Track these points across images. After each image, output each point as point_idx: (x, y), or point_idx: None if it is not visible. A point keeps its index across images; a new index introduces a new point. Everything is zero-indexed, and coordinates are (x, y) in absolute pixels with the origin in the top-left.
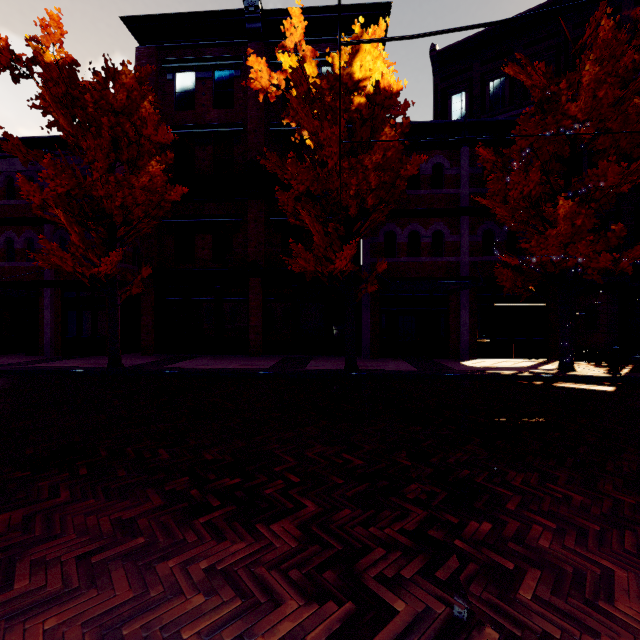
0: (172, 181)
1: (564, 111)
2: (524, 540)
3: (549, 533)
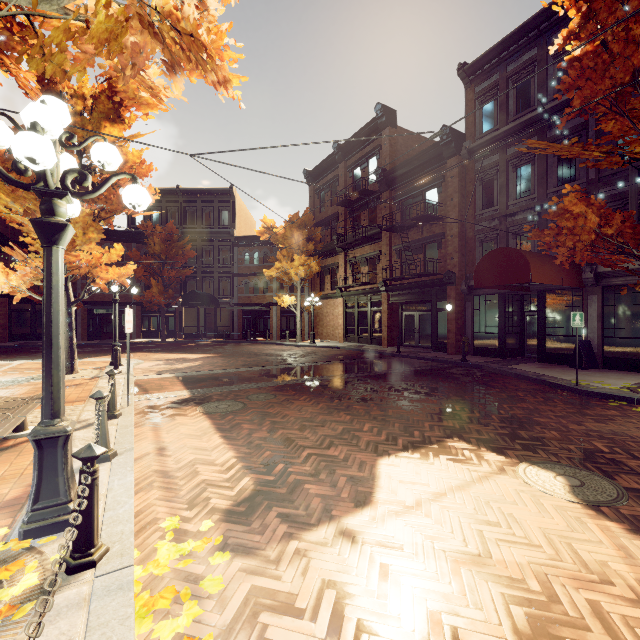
0: None
1: (154, 248)
2: None
3: None
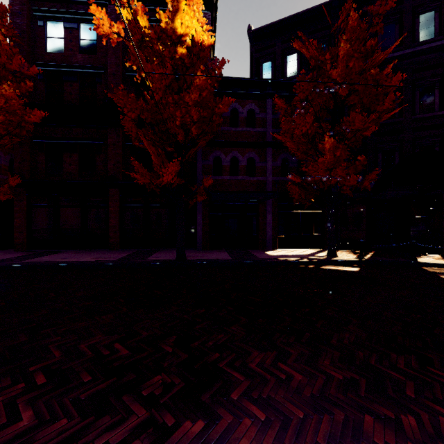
0: (42, 108)
1: (329, 75)
2: (226, 442)
3: (255, 428)
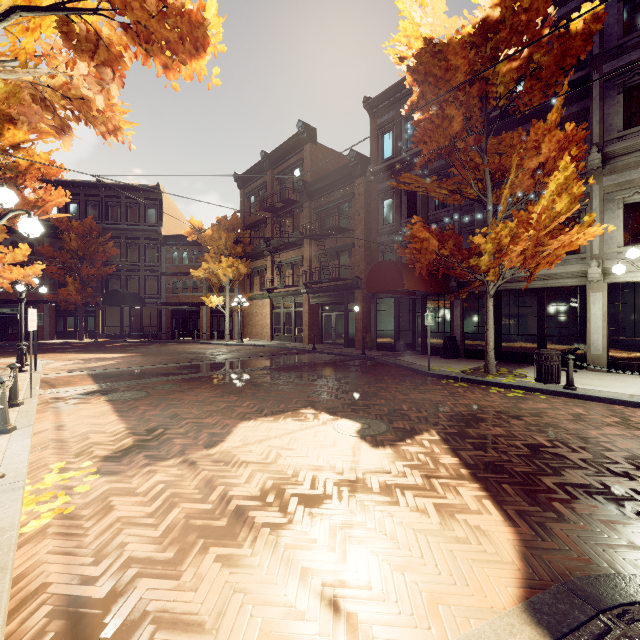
0: None
1: (70, 244)
2: None
3: None
